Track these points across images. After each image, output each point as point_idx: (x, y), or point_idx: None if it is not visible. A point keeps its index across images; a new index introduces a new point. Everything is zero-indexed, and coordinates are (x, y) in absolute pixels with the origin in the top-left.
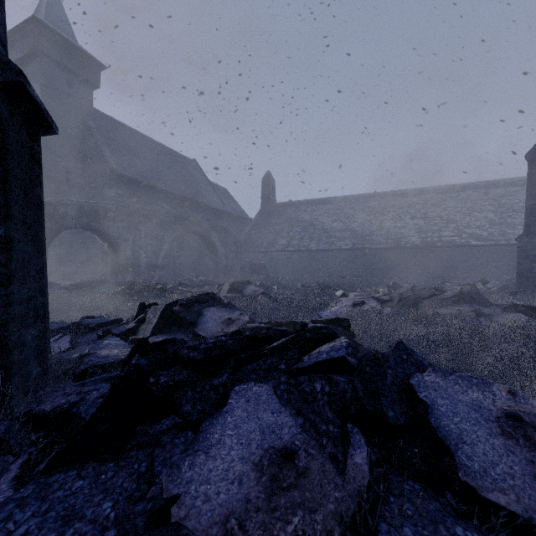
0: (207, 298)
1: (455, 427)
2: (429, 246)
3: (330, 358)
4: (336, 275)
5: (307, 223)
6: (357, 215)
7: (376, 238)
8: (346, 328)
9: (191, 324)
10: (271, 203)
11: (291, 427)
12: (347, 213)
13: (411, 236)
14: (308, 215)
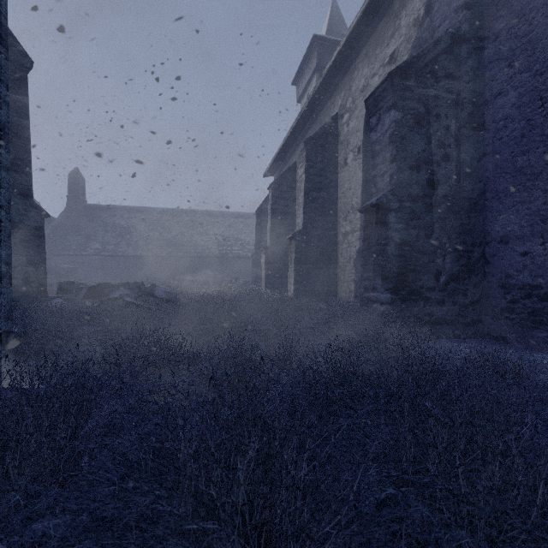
0: (70, 283)
1: (157, 292)
2: (224, 256)
3: (136, 283)
4: (152, 278)
5: (124, 229)
6: (172, 227)
7: (187, 248)
8: (142, 284)
9: (71, 292)
10: (81, 203)
11: (128, 291)
12: (163, 225)
13: (213, 248)
14: (125, 222)
